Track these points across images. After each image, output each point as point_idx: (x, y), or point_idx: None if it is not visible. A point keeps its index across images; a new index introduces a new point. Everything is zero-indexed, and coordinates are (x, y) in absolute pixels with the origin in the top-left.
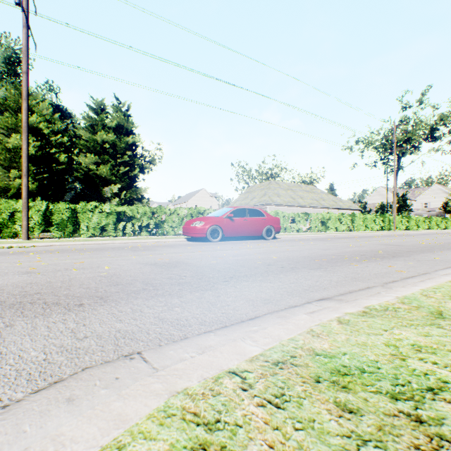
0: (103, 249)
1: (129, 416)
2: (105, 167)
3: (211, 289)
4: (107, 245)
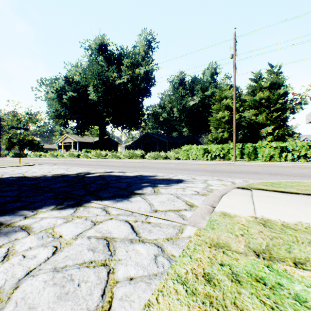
0: (279, 166)
1: None
2: (261, 116)
3: None
4: (278, 165)
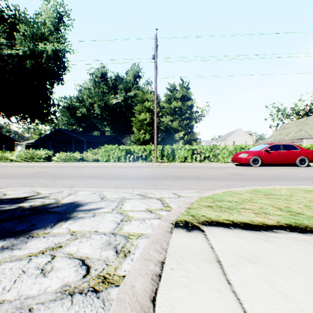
0: (194, 167)
1: (256, 188)
2: (175, 122)
3: (263, 181)
4: (193, 166)
